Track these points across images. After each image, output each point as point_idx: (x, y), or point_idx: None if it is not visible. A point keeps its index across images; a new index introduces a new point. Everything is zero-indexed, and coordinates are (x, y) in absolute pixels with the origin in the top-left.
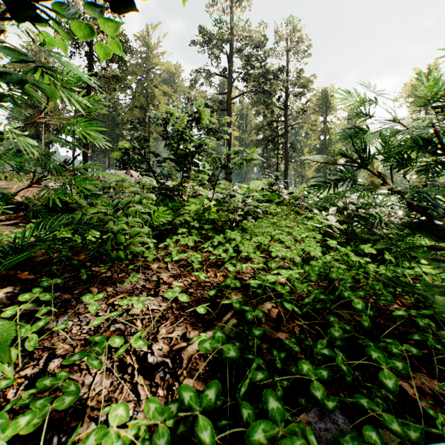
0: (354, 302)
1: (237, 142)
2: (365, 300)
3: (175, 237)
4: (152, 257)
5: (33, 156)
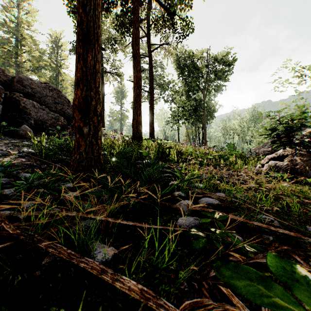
0: None
1: None
2: None
3: None
4: None
5: None
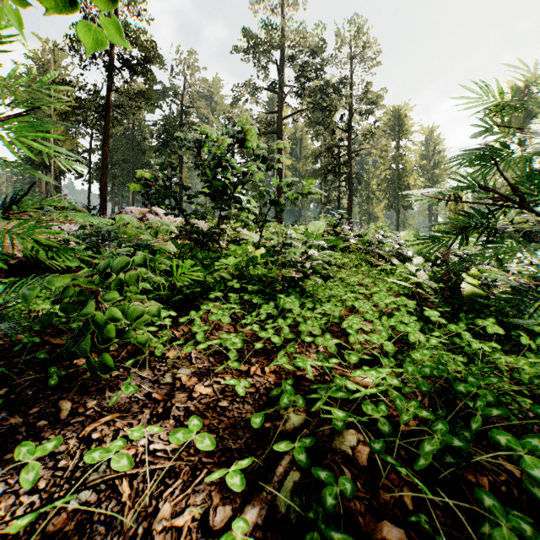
0: (526, 463)
1: (289, 173)
2: (506, 422)
3: (204, 307)
4: (162, 349)
5: (41, 189)
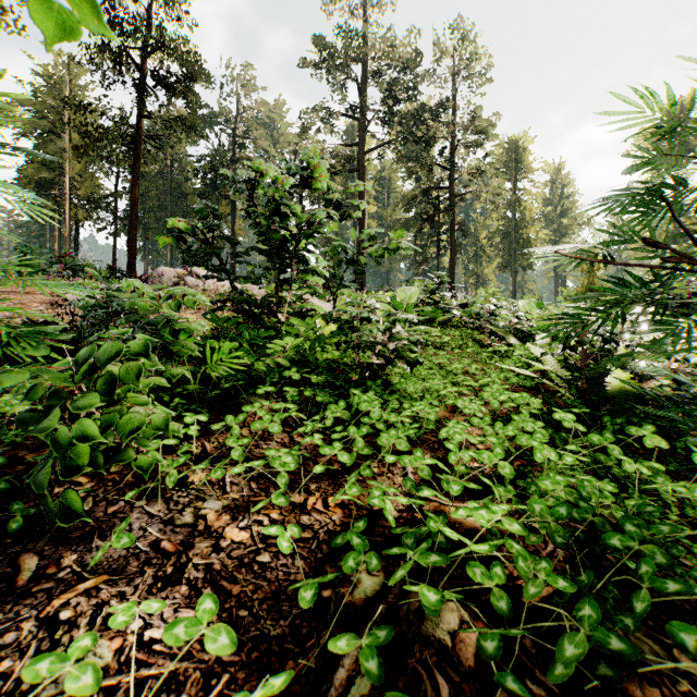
0: None
1: (374, 223)
2: None
3: (247, 408)
4: (176, 477)
5: (52, 245)
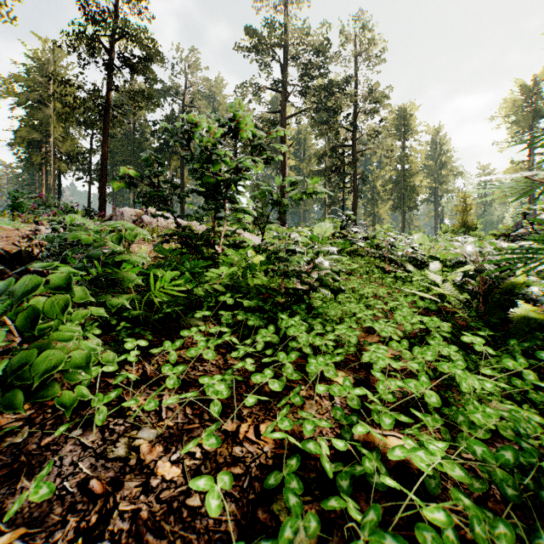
0: None
1: (293, 174)
2: None
3: (185, 333)
4: (104, 415)
5: (41, 191)
